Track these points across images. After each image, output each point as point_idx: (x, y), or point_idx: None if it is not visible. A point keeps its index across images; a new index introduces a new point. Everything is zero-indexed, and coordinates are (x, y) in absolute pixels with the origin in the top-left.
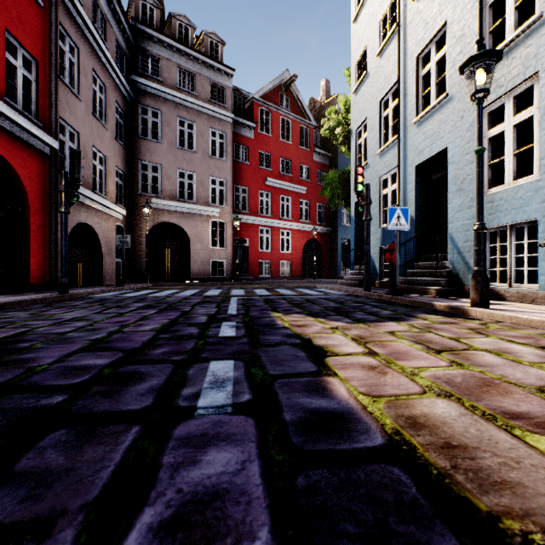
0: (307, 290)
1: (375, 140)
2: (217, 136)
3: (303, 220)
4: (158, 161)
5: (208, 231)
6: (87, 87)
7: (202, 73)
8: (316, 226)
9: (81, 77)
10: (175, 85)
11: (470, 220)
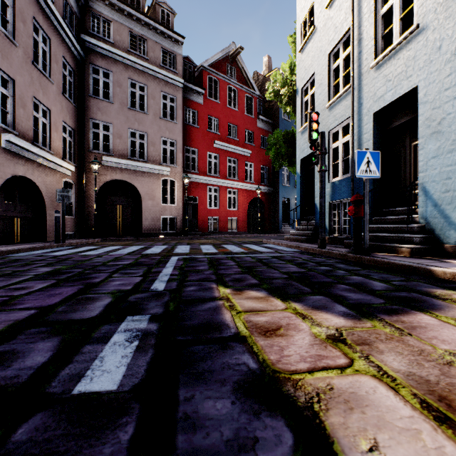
0: (256, 246)
1: (323, 94)
2: (168, 99)
3: (248, 181)
4: (110, 120)
5: (159, 188)
6: (25, 34)
7: (153, 39)
8: (259, 186)
9: (17, 21)
10: (127, 48)
11: (452, 166)
